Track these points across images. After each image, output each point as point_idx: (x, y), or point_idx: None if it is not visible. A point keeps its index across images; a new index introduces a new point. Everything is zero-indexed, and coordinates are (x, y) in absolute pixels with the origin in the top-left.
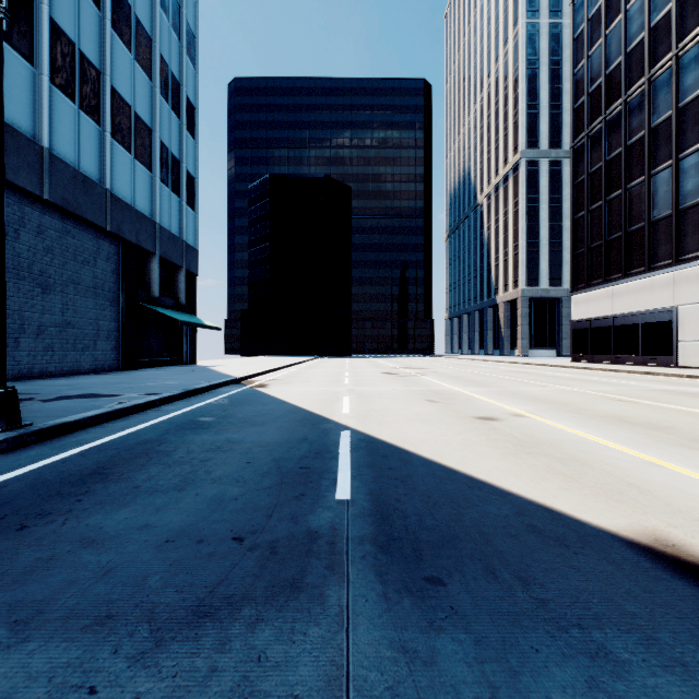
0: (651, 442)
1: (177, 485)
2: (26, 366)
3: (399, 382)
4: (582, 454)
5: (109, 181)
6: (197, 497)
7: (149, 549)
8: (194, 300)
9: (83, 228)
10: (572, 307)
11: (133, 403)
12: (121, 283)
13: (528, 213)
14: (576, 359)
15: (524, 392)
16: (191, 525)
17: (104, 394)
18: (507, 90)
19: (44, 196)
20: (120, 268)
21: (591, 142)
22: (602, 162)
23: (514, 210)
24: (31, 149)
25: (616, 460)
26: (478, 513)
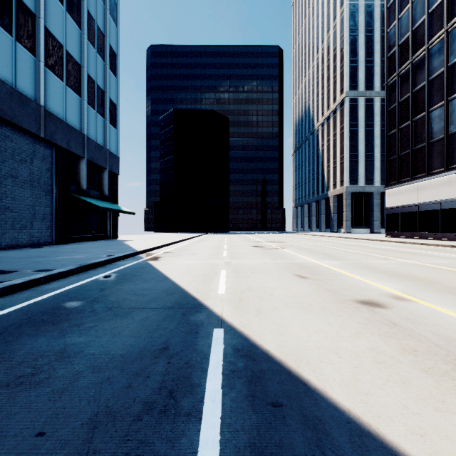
0: None
1: None
2: None
3: (266, 255)
4: None
5: (43, 100)
6: None
7: None
8: (116, 193)
9: (21, 135)
10: (386, 198)
11: (8, 283)
12: (55, 178)
13: (350, 134)
14: (389, 235)
15: (377, 266)
16: None
17: (1, 270)
18: (335, 50)
19: None
20: (54, 167)
21: (401, 80)
22: (409, 93)
23: (341, 132)
24: None
25: None
26: None
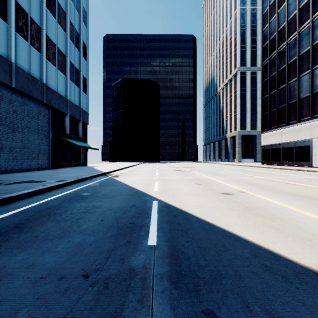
0: (314, 207)
1: (59, 235)
2: (4, 167)
3: (182, 174)
4: (281, 215)
5: (45, 79)
6: (68, 243)
7: (27, 285)
8: (86, 136)
9: (32, 101)
10: (262, 139)
11: (50, 185)
12: (51, 127)
13: (241, 96)
14: (264, 163)
15: (243, 179)
16: (59, 265)
17: (37, 181)
18: (231, 39)
19: (12, 85)
20: (50, 120)
21: (271, 62)
22: (276, 71)
23: (235, 94)
24: (6, 63)
25: (300, 218)
26: (231, 255)
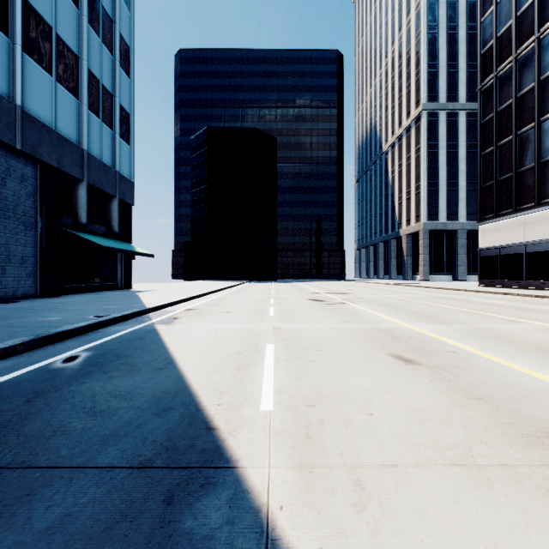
0: None
1: None
2: None
3: (332, 314)
4: None
5: (20, 97)
6: None
7: None
8: (129, 229)
9: None
10: (480, 236)
11: None
12: (40, 207)
13: (428, 157)
14: (483, 284)
15: (511, 335)
16: None
17: None
18: (409, 53)
19: None
20: (39, 191)
21: (500, 82)
22: (512, 99)
23: (416, 155)
24: None
25: None
26: None
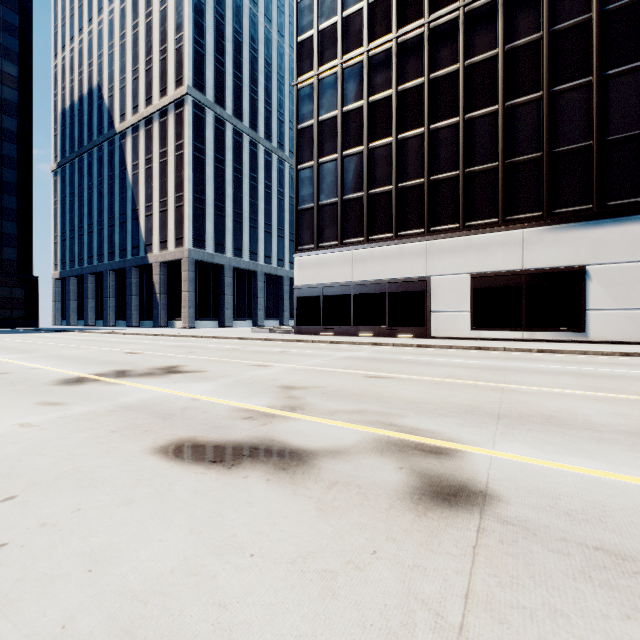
0: None
1: None
2: None
3: None
4: None
5: None
6: None
7: None
8: None
9: None
10: (297, 270)
11: None
12: None
13: (195, 162)
14: (302, 331)
15: None
16: None
17: None
18: (166, 5)
19: None
20: None
21: (322, 86)
22: (339, 111)
23: (178, 153)
24: None
25: None
26: None
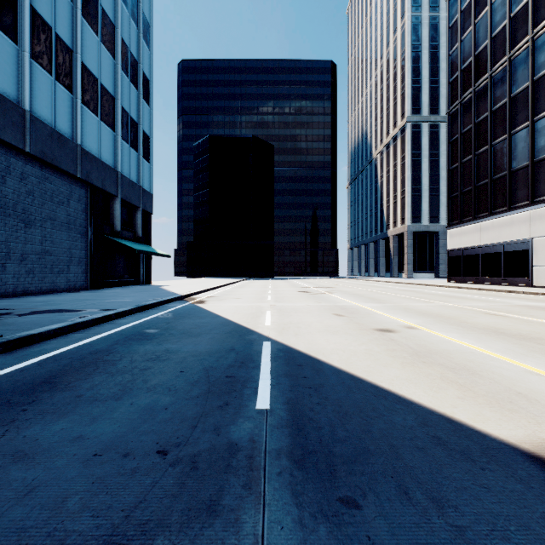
0: (527, 352)
1: (115, 394)
2: (11, 286)
3: (311, 299)
4: (470, 364)
5: (80, 138)
6: (131, 406)
7: (75, 464)
8: (149, 234)
9: (58, 176)
10: (448, 239)
11: (92, 317)
12: (90, 219)
13: (412, 165)
14: (451, 280)
15: (413, 307)
16: (121, 437)
17: (70, 309)
18: (396, 68)
19: (26, 149)
20: (89, 207)
21: (463, 108)
22: (472, 124)
23: (402, 163)
24: (15, 111)
25: (501, 369)
26: (386, 424)
